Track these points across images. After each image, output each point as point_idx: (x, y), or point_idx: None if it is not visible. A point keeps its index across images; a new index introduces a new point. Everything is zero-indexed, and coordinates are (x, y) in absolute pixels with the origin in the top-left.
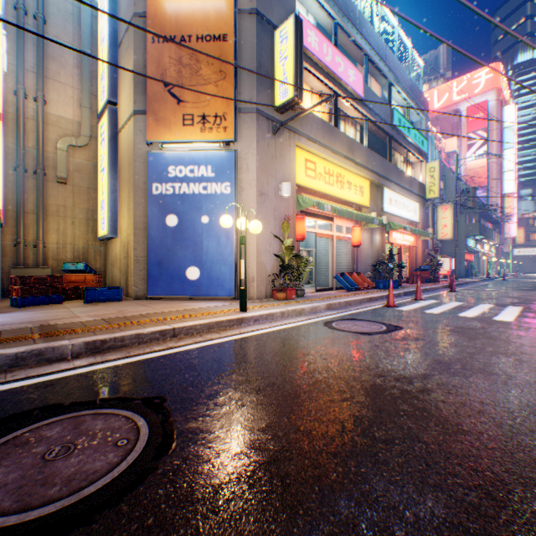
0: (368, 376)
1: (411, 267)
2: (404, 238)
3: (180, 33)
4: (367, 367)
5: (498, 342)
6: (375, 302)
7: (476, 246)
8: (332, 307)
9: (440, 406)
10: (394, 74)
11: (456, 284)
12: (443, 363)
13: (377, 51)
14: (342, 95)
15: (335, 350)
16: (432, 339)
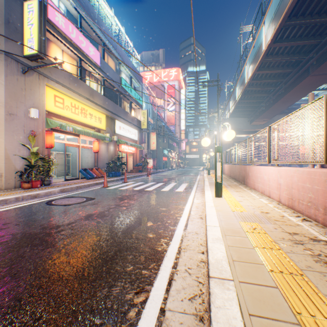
0: (35, 229)
1: (134, 164)
2: (129, 148)
3: None
4: (42, 224)
5: (131, 201)
6: (100, 185)
7: (169, 153)
8: (66, 190)
9: (58, 237)
10: (123, 58)
11: (154, 172)
12: (90, 215)
13: (111, 42)
14: (85, 61)
15: (33, 218)
16: (102, 203)
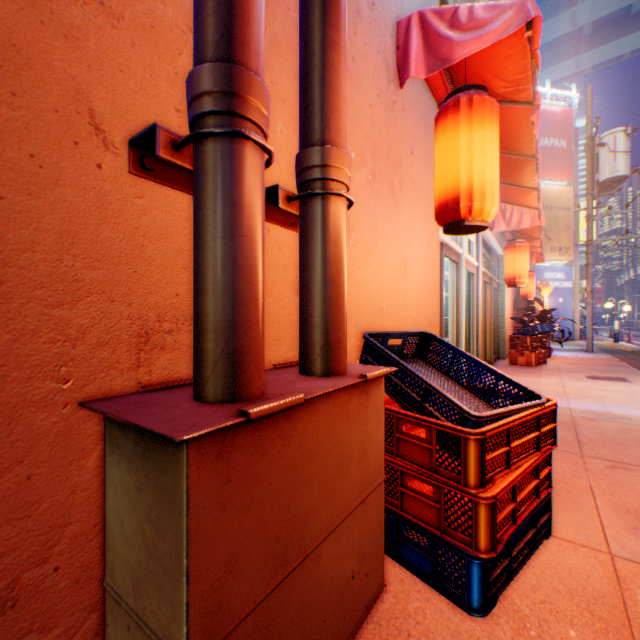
0: None
1: None
2: None
3: (548, 204)
4: None
5: None
6: None
7: None
8: None
9: None
10: None
11: None
12: None
13: None
14: None
15: None
16: None
